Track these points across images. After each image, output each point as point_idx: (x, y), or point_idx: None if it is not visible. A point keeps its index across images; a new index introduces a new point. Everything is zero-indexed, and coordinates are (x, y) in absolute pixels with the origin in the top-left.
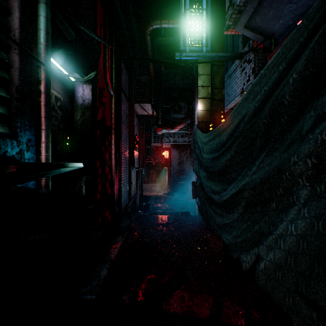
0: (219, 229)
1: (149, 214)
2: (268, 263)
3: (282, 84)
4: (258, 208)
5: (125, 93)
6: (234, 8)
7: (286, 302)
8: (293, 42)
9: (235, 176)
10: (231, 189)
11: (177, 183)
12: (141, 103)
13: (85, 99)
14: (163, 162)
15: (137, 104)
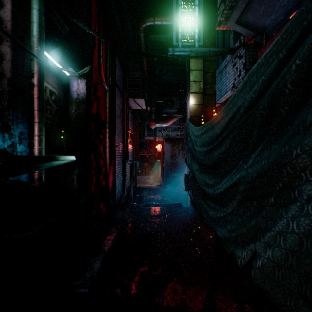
0: (213, 222)
1: (143, 205)
2: (266, 260)
3: (283, 72)
4: (254, 203)
5: (119, 88)
6: (226, 4)
7: (287, 304)
8: (294, 27)
9: (229, 169)
10: (224, 183)
11: (170, 175)
12: (135, 98)
13: (80, 93)
14: (156, 155)
15: (131, 99)
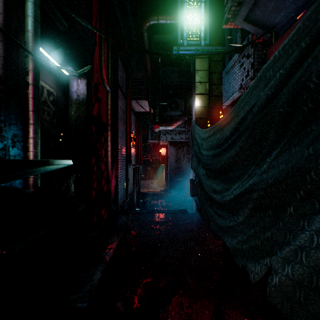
0: (221, 231)
1: (146, 211)
2: (285, 278)
3: (307, 63)
4: (270, 212)
5: (121, 89)
6: None
7: None
8: None
9: (240, 174)
10: (234, 189)
11: (174, 180)
12: (138, 100)
13: (80, 94)
14: (160, 159)
15: (134, 100)
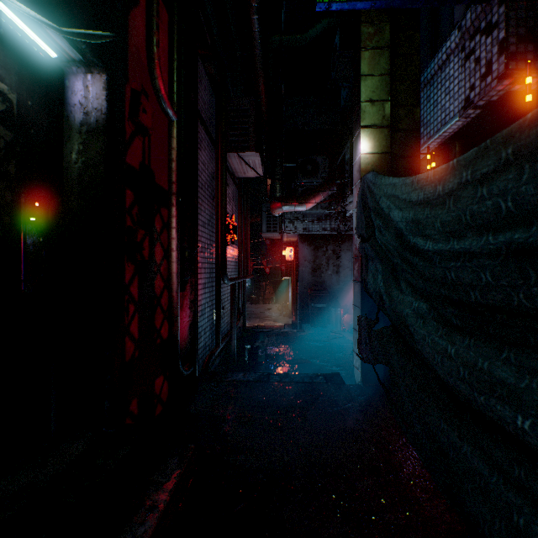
0: None
1: (255, 378)
2: None
3: None
4: None
5: (206, 128)
6: None
7: None
8: None
9: None
10: None
11: (310, 307)
12: (240, 152)
13: (91, 110)
14: (283, 267)
15: (233, 153)
